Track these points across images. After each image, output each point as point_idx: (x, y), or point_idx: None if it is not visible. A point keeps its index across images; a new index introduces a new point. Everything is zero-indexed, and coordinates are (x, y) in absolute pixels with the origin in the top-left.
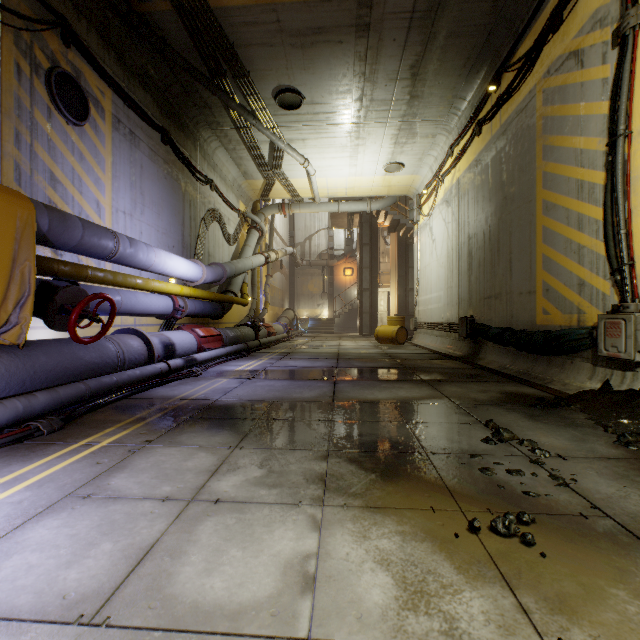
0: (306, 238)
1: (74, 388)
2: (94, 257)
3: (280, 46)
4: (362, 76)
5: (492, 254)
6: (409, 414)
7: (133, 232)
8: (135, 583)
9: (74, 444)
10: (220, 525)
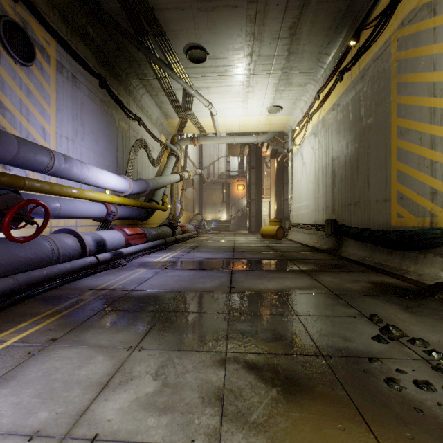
0: (210, 163)
1: (1, 283)
2: (32, 170)
3: (189, 10)
4: (252, 35)
5: (352, 171)
6: (297, 306)
7: (75, 154)
8: None
9: None
10: None
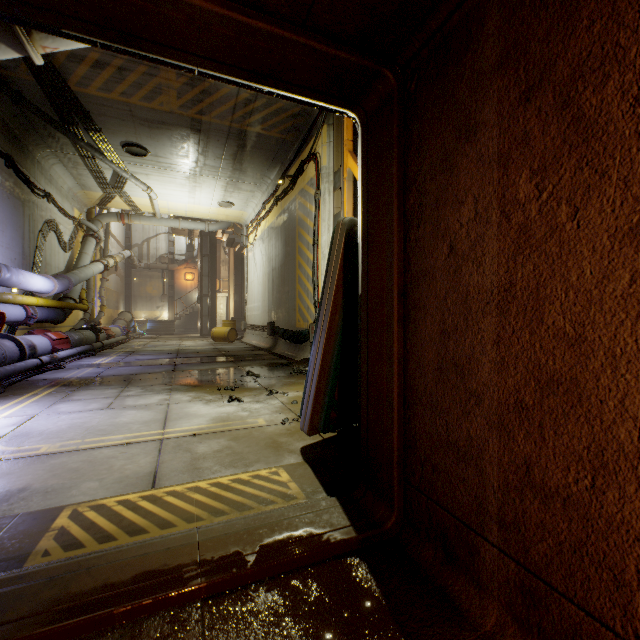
0: (144, 240)
1: None
2: None
3: (131, 122)
4: (197, 151)
5: (282, 284)
6: (215, 373)
7: None
8: (114, 405)
9: (27, 394)
10: (134, 398)
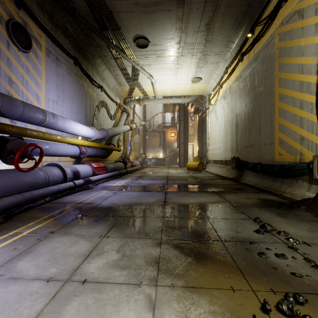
0: (151, 117)
1: (14, 198)
2: (31, 123)
3: (136, 12)
4: (180, 29)
5: (249, 124)
6: (208, 213)
7: (58, 111)
8: None
9: (5, 234)
10: (82, 305)
